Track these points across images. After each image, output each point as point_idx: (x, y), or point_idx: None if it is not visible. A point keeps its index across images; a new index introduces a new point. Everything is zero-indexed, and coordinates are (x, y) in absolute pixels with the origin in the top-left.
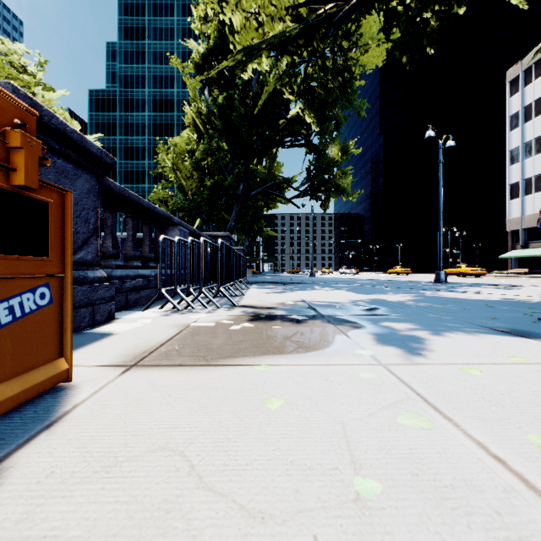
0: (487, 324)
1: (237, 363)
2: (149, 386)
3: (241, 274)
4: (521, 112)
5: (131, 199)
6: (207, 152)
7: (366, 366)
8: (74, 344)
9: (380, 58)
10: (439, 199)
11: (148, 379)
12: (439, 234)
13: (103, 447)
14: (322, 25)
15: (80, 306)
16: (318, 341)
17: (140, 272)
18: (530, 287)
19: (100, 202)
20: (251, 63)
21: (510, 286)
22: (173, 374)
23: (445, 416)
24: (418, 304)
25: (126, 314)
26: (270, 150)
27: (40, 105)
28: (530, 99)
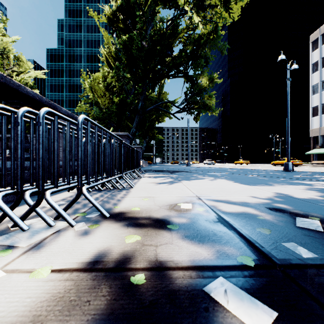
0: None
1: None
2: None
3: (134, 165)
4: (320, 61)
5: None
6: (115, 78)
7: None
8: None
9: (236, 14)
10: (288, 108)
11: None
12: (288, 134)
13: None
14: None
15: None
16: None
17: None
18: None
19: None
20: None
21: None
22: None
23: None
24: None
25: None
26: (160, 80)
27: None
28: None
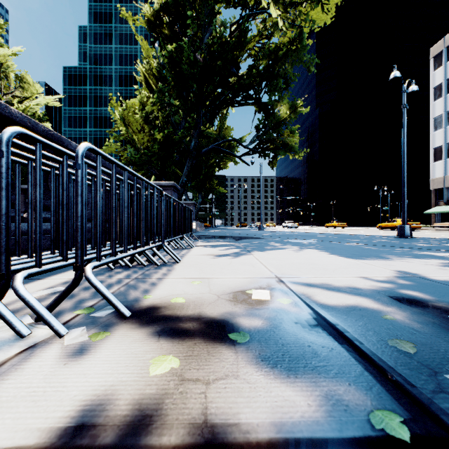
0: None
1: None
2: None
3: (182, 228)
4: (444, 84)
5: None
6: (157, 105)
7: None
8: None
9: (329, 16)
10: (404, 147)
11: None
12: (404, 185)
13: None
14: None
15: None
16: None
17: None
18: None
19: None
20: None
21: None
22: None
23: None
24: None
25: None
26: (221, 110)
27: None
28: None
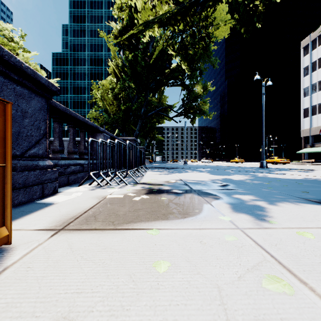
0: (302, 196)
1: (136, 228)
2: (67, 249)
3: (142, 162)
4: (310, 66)
5: (71, 115)
6: (122, 89)
7: (228, 230)
8: (25, 211)
9: (226, 32)
10: (263, 117)
11: (68, 242)
12: (263, 138)
13: (12, 317)
14: (192, 6)
15: (33, 184)
16: (192, 209)
17: (78, 162)
18: (319, 171)
19: (48, 116)
20: (148, 32)
21: (306, 170)
22: (88, 237)
23: (300, 279)
24: (253, 182)
25: (66, 189)
26: (160, 88)
27: (2, 47)
28: (315, 58)
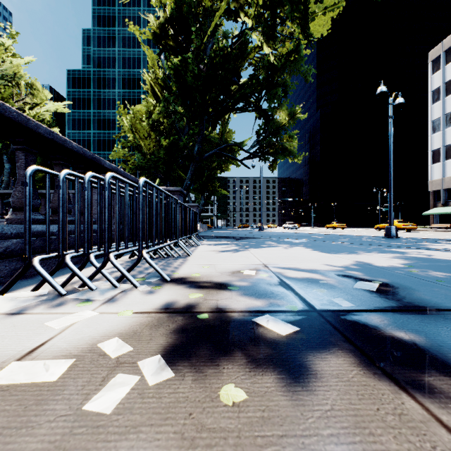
0: None
1: None
2: None
3: (190, 229)
4: (442, 87)
5: (4, 114)
6: (163, 113)
7: None
8: None
9: (325, 28)
10: (390, 155)
11: None
12: (390, 189)
13: None
14: None
15: None
16: None
17: (34, 228)
18: None
19: None
20: None
21: None
22: None
23: None
24: (436, 275)
25: None
26: (223, 115)
27: None
28: (450, 75)
